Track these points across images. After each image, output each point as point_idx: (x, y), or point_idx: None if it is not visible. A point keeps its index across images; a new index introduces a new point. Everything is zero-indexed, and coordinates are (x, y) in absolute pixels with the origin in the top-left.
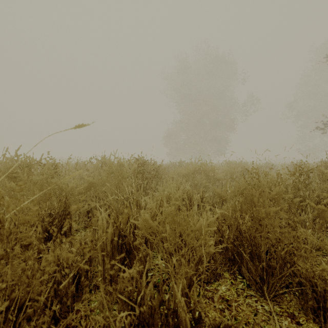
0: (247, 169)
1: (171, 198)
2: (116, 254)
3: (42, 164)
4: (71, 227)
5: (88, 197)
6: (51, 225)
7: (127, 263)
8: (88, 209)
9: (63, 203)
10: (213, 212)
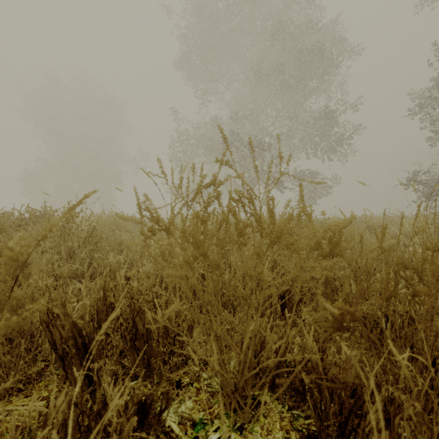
0: None
1: None
2: None
3: None
4: None
5: None
6: None
7: None
8: None
9: None
10: None
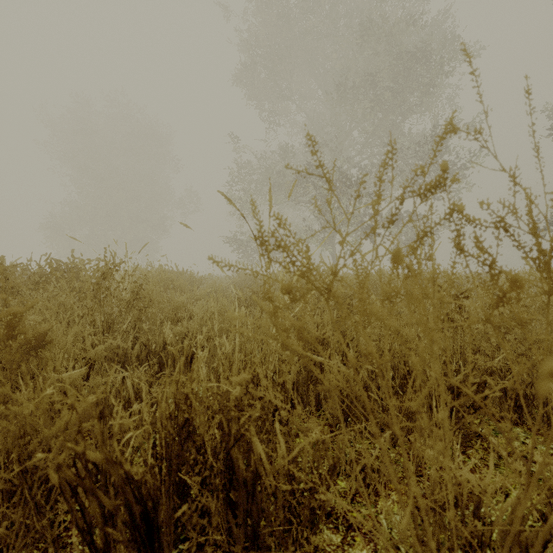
0: None
1: None
2: None
3: None
4: None
5: None
6: None
7: None
8: None
9: None
10: None
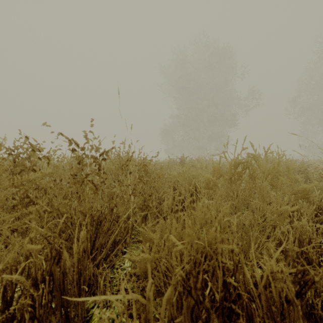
0: None
1: None
2: None
3: None
4: None
5: None
6: None
7: None
8: None
9: None
10: None
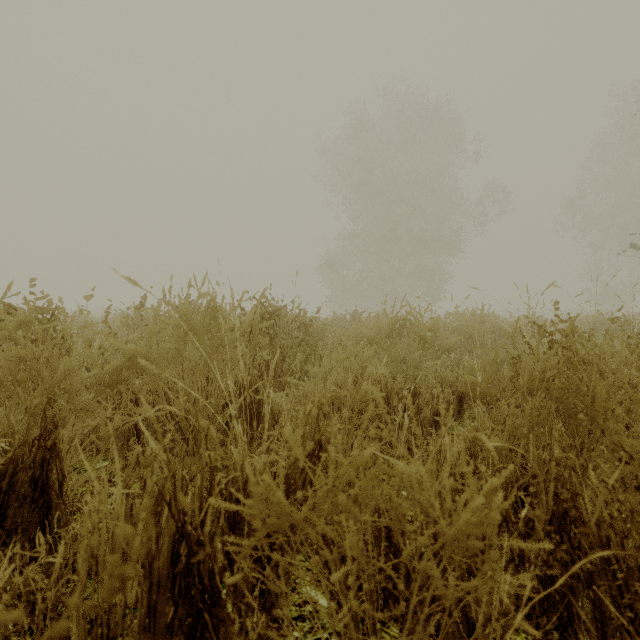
0: (501, 328)
1: (347, 400)
2: (164, 608)
3: (16, 310)
4: (63, 484)
5: (123, 395)
6: (0, 480)
7: (207, 633)
8: (125, 428)
9: (39, 417)
10: (440, 428)
